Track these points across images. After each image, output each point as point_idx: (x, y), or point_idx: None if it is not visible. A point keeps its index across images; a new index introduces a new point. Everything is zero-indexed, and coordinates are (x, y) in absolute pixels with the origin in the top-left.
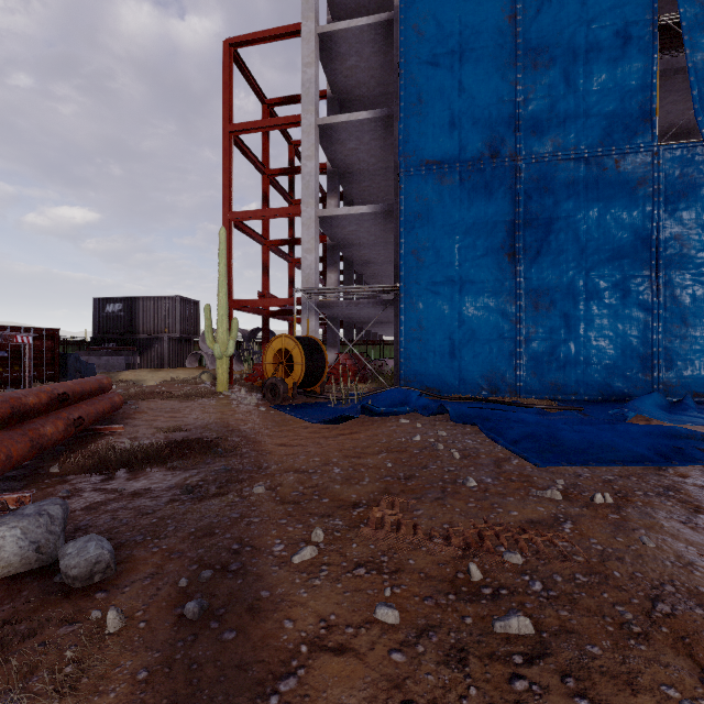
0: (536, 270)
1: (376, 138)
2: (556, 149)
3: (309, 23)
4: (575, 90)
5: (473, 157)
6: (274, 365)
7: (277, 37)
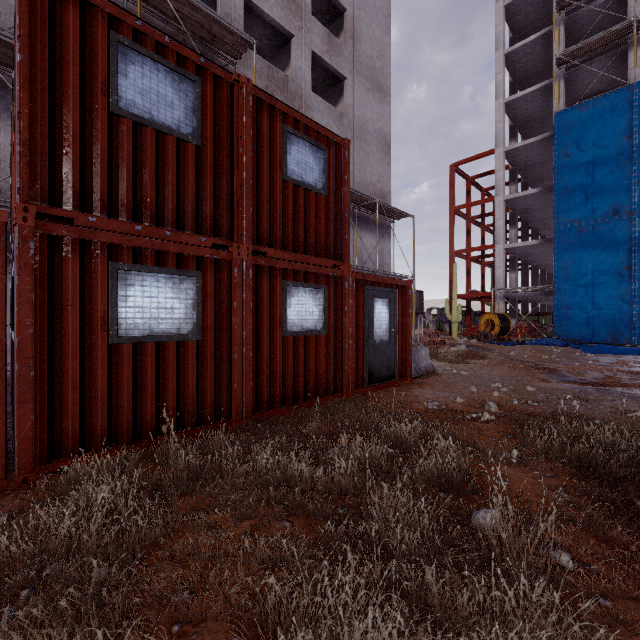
0: None
1: (542, 196)
2: None
3: (499, 149)
4: None
5: (602, 216)
6: (484, 326)
7: (480, 157)
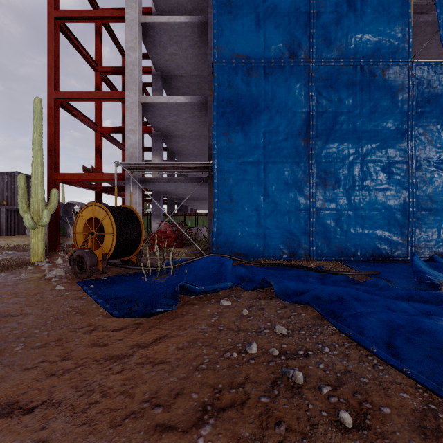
0: (325, 154)
1: (192, 45)
2: (340, 55)
3: None
4: (354, 10)
5: (275, 56)
6: (85, 235)
7: None
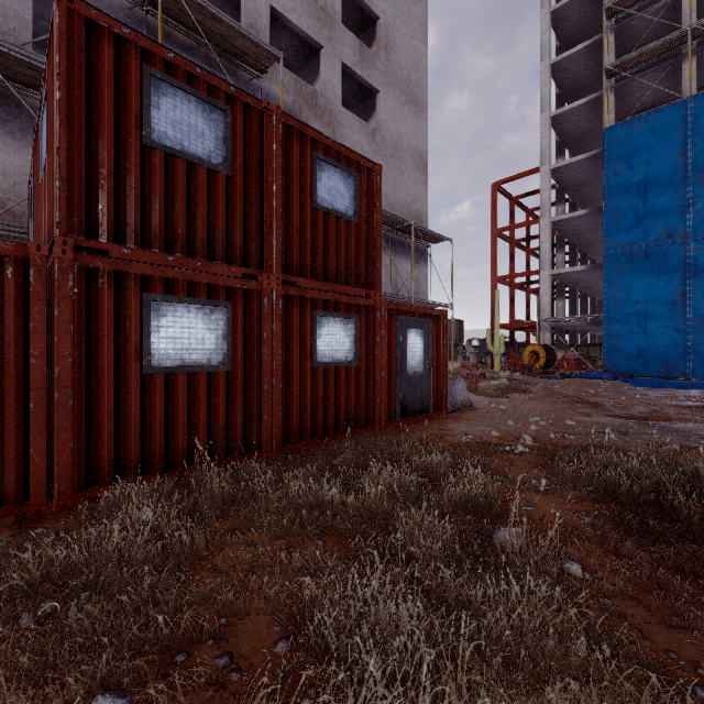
0: (701, 303)
1: (591, 218)
2: None
3: (545, 167)
4: None
5: (654, 240)
6: (528, 358)
7: (524, 175)
